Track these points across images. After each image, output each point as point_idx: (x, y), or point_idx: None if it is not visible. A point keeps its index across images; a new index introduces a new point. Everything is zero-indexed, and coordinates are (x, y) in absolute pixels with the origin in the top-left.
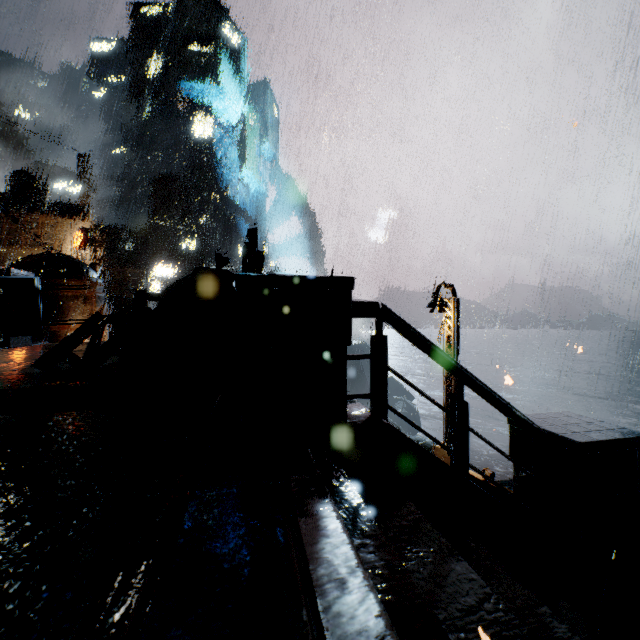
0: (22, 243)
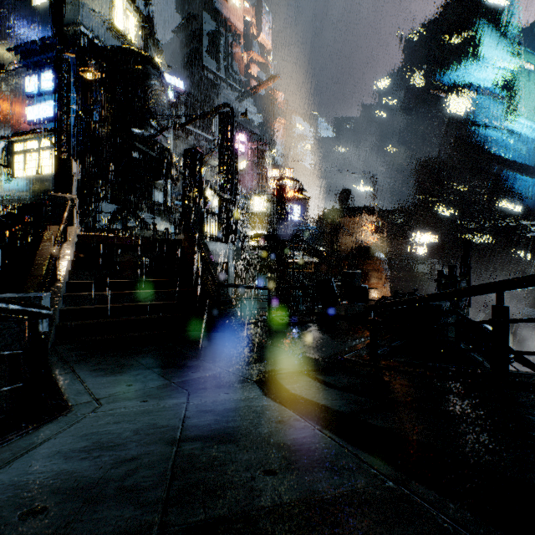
0: (347, 234)
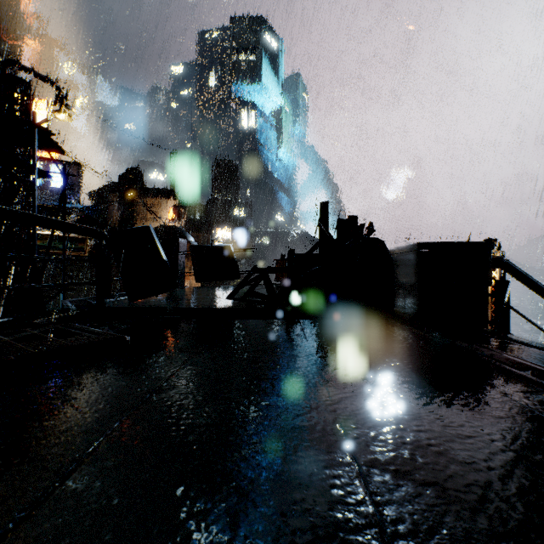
0: (138, 218)
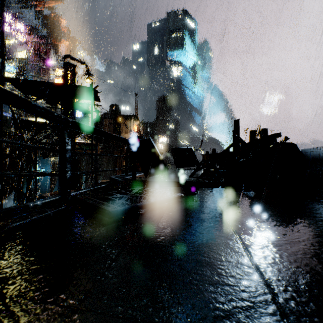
0: None
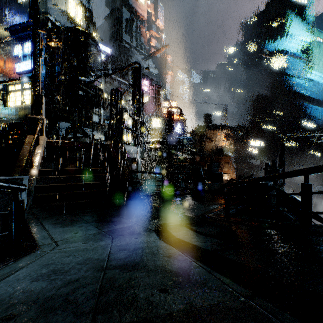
0: (209, 141)
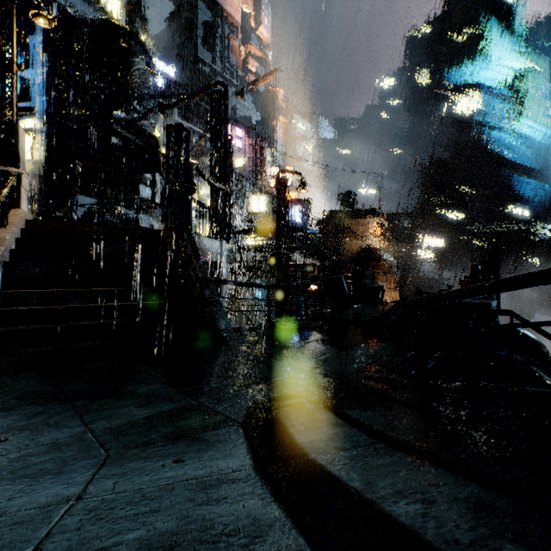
0: (351, 237)
